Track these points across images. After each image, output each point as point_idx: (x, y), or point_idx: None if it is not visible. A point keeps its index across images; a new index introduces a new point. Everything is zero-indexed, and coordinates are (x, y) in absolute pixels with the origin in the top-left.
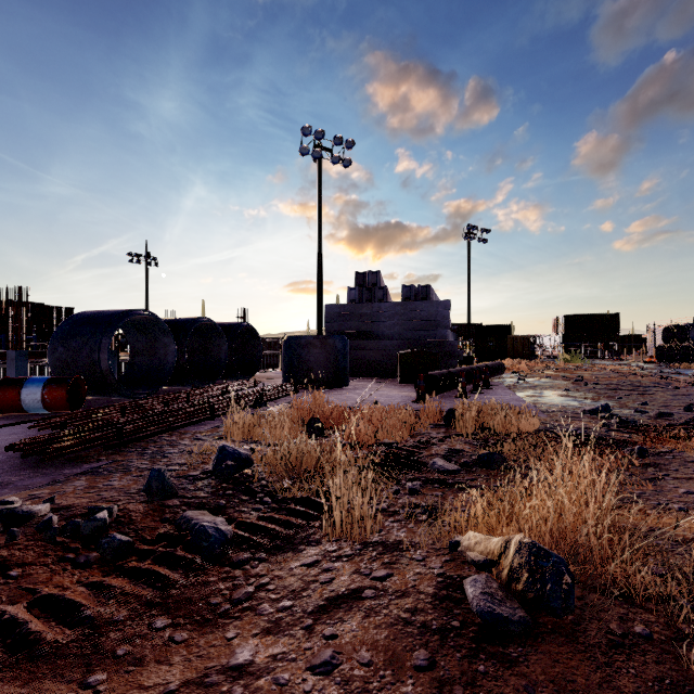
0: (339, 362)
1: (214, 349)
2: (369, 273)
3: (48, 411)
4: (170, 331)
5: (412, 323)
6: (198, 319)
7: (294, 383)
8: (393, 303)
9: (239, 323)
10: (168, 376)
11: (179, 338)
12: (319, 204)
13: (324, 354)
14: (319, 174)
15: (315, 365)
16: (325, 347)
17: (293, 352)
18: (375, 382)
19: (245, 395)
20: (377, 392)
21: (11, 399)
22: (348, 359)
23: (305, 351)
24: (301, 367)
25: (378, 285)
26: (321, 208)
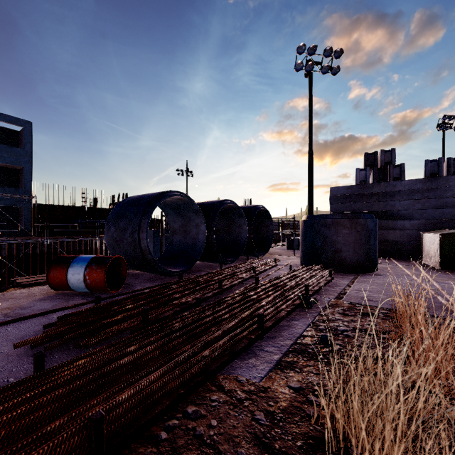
0: (371, 244)
1: (235, 229)
2: (381, 152)
3: (91, 291)
4: (201, 211)
5: (439, 201)
6: (224, 201)
7: (317, 264)
8: (412, 180)
9: (255, 206)
10: (199, 254)
11: (208, 219)
12: (310, 110)
13: (354, 234)
14: (310, 85)
15: (343, 247)
16: (355, 227)
17: (316, 232)
18: (400, 264)
19: (287, 287)
20: (438, 283)
21: (60, 278)
22: (377, 240)
23: (331, 231)
24: (327, 248)
25: (393, 163)
26: (311, 113)
